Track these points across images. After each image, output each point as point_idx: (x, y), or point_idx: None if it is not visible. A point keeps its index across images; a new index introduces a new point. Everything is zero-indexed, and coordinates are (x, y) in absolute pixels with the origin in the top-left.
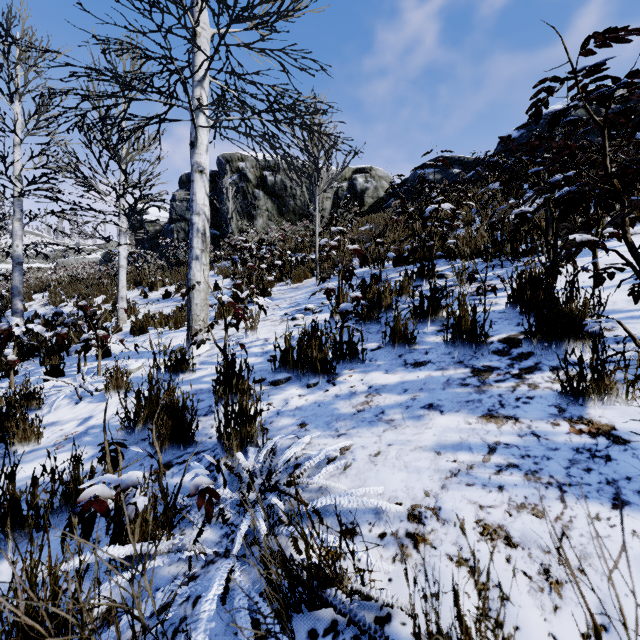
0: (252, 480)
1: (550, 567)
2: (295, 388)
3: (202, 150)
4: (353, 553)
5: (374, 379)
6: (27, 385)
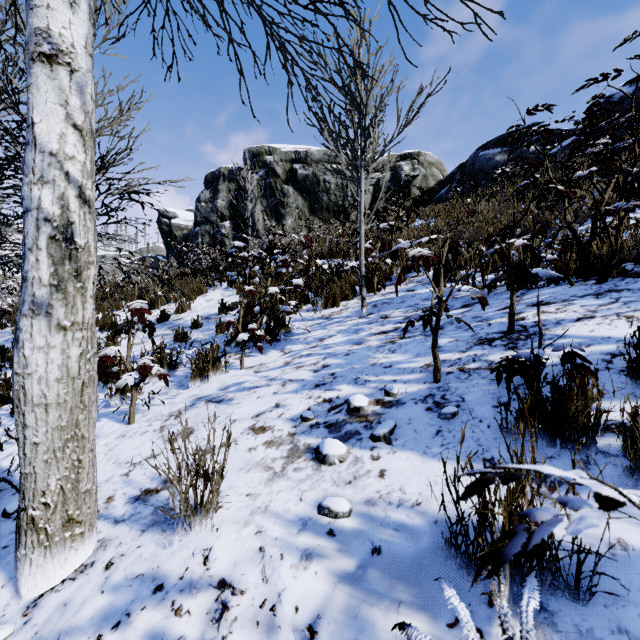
0: None
1: None
2: None
3: None
4: None
5: None
6: None
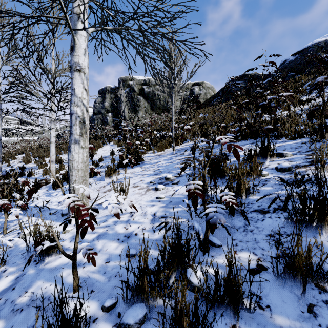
0: None
1: None
2: None
3: (80, 53)
4: None
5: None
6: None
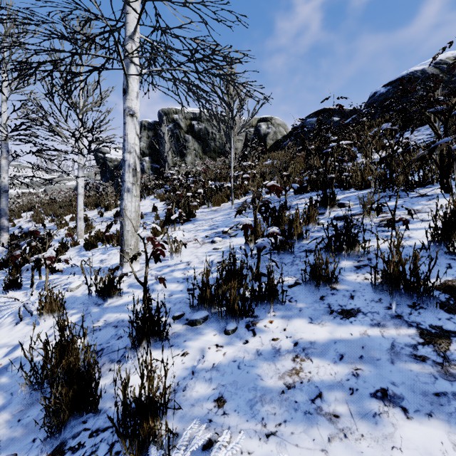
0: None
1: None
2: (212, 333)
3: (133, 96)
4: None
5: (298, 330)
6: None
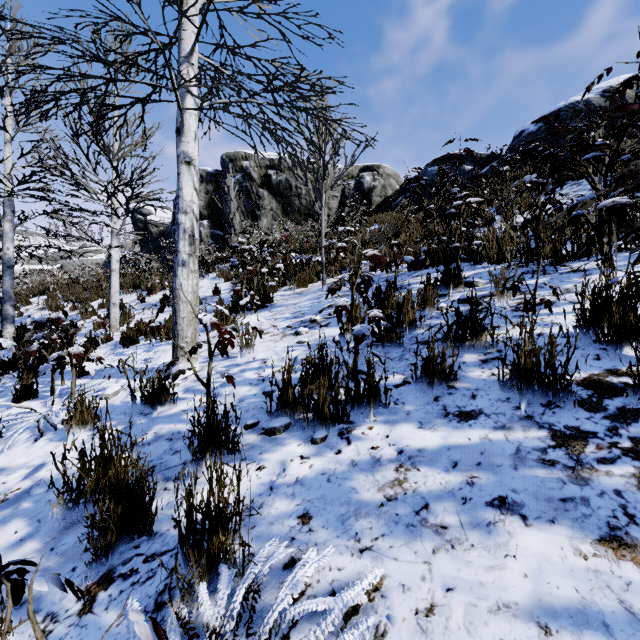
0: None
1: None
2: (296, 443)
3: (189, 138)
4: None
5: (405, 437)
6: None
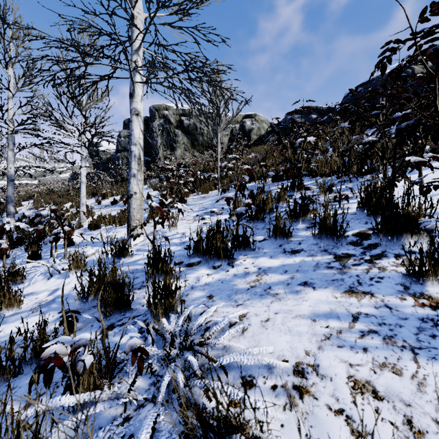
0: (173, 340)
1: (412, 418)
2: (204, 269)
3: (138, 99)
4: (254, 408)
5: (262, 263)
6: (13, 266)
